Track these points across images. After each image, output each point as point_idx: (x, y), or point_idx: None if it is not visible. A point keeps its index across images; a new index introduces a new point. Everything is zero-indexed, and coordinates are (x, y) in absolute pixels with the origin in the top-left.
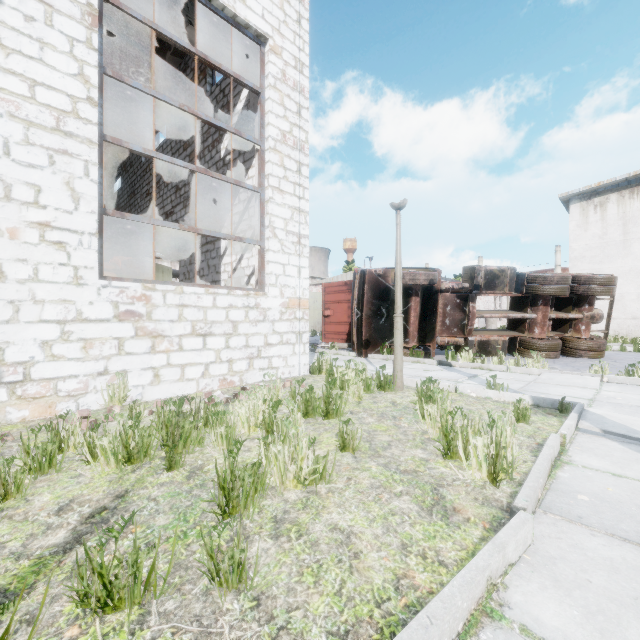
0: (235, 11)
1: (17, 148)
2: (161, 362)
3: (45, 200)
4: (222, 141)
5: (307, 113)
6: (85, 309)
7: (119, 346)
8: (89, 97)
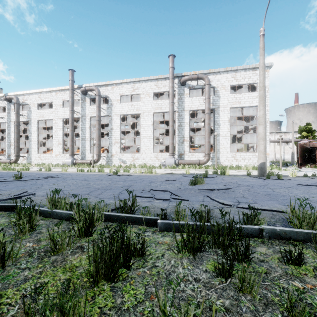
0: (250, 105)
1: (222, 139)
2: (237, 163)
3: (224, 144)
4: (254, 117)
5: (268, 114)
6: (228, 156)
7: (232, 161)
8: (228, 131)
